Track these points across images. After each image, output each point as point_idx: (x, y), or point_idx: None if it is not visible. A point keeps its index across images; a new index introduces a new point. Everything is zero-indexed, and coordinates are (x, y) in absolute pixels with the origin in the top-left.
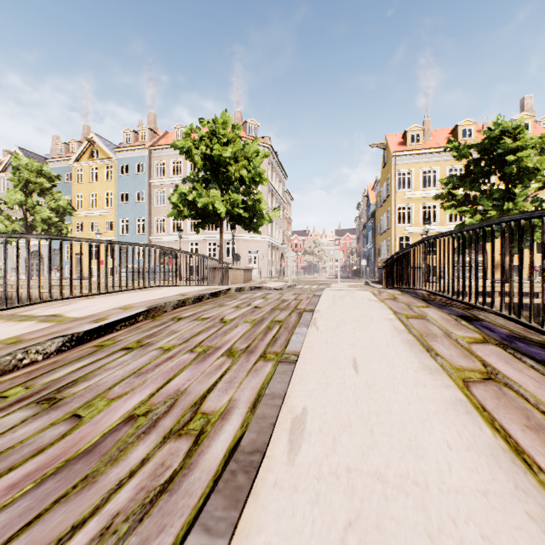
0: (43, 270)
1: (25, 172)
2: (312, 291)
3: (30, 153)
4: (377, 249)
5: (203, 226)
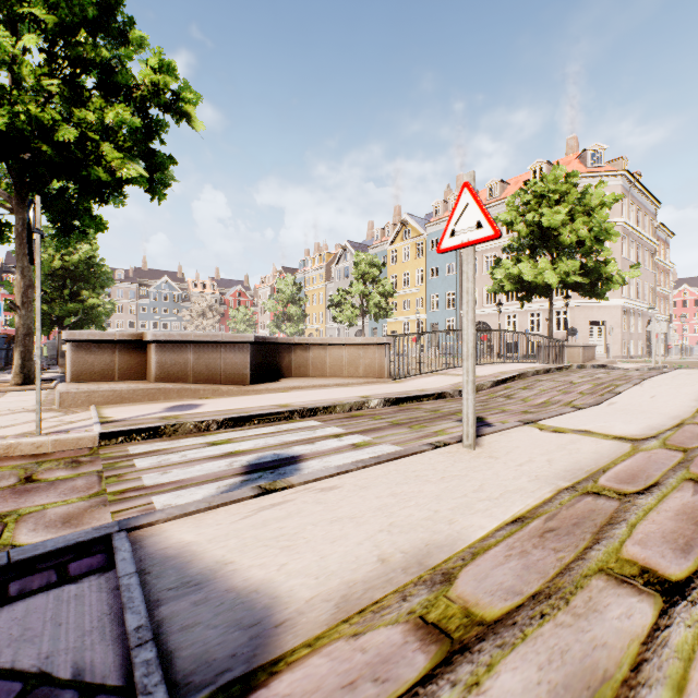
0: None
1: (363, 266)
2: None
3: (354, 244)
4: None
5: (528, 299)
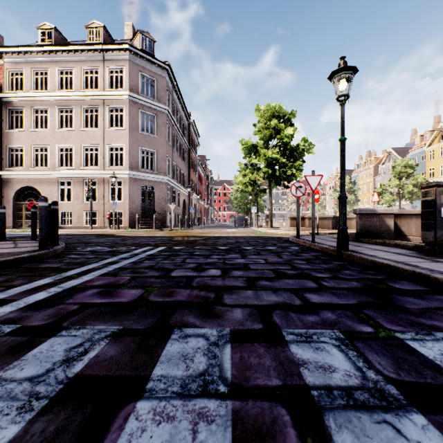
0: None
1: (398, 168)
2: None
3: (397, 149)
4: None
5: None
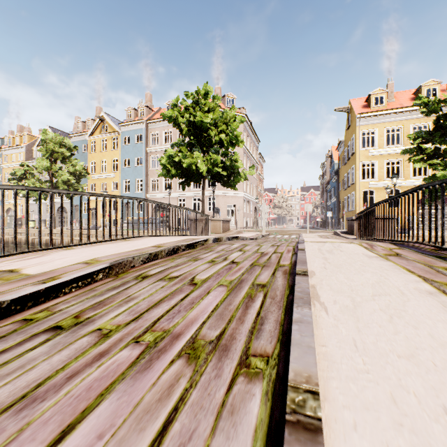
0: (67, 221)
1: (51, 144)
2: (289, 242)
3: (57, 131)
4: (341, 202)
5: (188, 184)
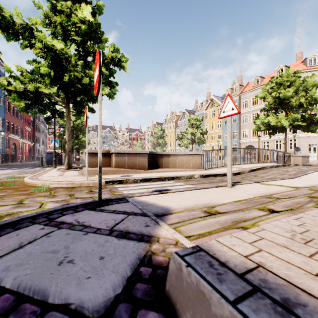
0: None
1: (192, 120)
2: None
3: (188, 111)
4: None
5: (273, 134)
